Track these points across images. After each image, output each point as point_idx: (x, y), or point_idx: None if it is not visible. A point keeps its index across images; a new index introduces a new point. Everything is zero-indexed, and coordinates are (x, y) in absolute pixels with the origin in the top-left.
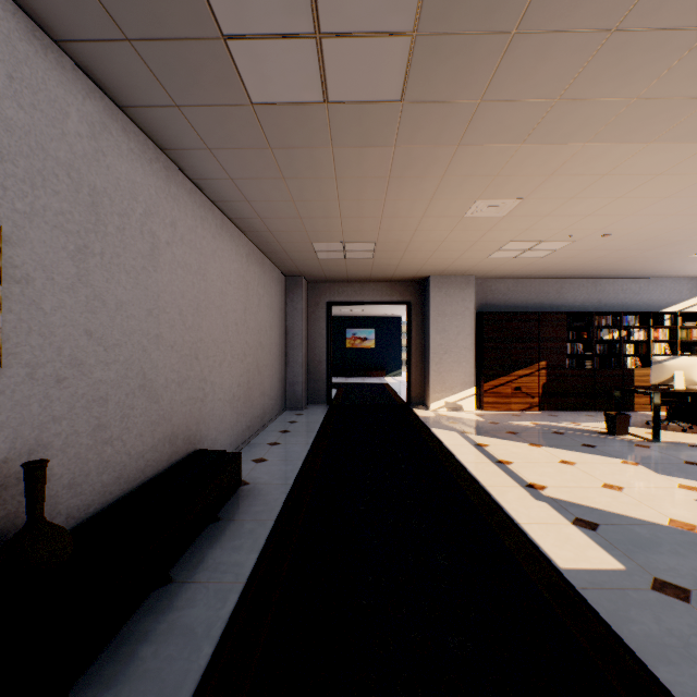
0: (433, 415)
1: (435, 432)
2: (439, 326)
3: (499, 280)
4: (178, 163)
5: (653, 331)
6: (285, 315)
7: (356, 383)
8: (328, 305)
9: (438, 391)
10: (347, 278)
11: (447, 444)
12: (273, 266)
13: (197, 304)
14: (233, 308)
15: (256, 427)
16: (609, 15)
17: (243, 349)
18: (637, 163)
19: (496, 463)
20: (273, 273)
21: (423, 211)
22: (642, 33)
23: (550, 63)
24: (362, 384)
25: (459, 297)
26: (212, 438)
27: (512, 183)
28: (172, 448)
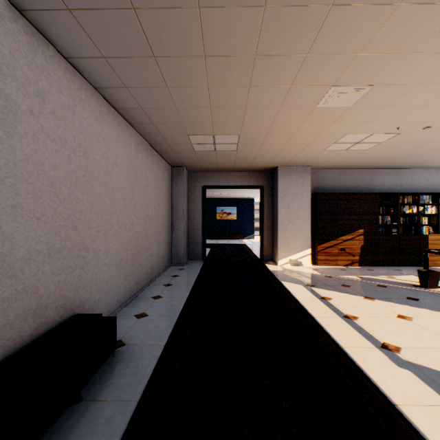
0: (281, 269)
1: (285, 286)
2: (285, 203)
3: (328, 170)
4: (45, 34)
5: None
6: (171, 195)
7: (223, 244)
8: (203, 188)
9: (284, 251)
10: (217, 168)
11: (297, 298)
12: (161, 157)
13: (76, 178)
14: (120, 186)
15: (144, 282)
16: None
17: (131, 220)
18: None
19: (343, 318)
20: (161, 163)
21: (281, 101)
22: None
23: None
24: (227, 245)
25: (299, 182)
26: (96, 299)
27: (370, 65)
28: (38, 320)
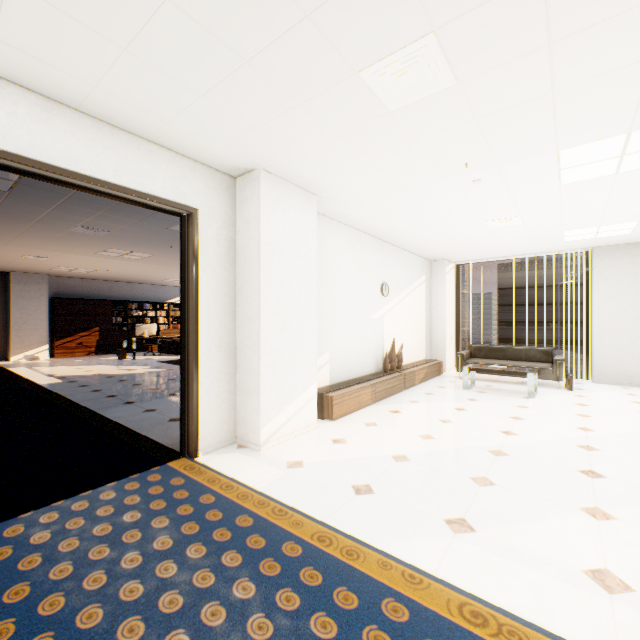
0: (14, 363)
1: (9, 369)
2: (20, 305)
3: (70, 278)
4: None
5: (160, 312)
6: None
7: None
8: None
9: (19, 348)
10: None
11: (15, 371)
12: None
13: None
14: None
15: None
16: (44, 241)
17: None
18: (91, 258)
19: (41, 372)
20: None
21: None
22: (57, 244)
23: (32, 242)
24: None
25: (37, 287)
26: None
27: (41, 254)
28: None
